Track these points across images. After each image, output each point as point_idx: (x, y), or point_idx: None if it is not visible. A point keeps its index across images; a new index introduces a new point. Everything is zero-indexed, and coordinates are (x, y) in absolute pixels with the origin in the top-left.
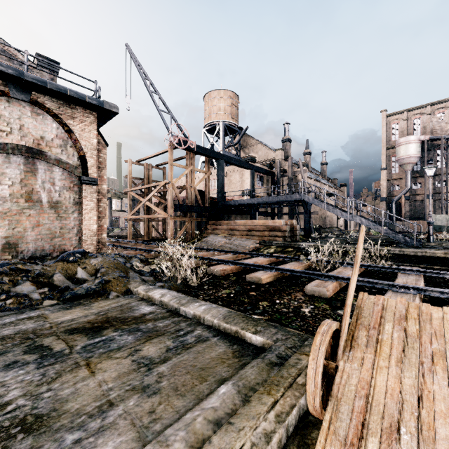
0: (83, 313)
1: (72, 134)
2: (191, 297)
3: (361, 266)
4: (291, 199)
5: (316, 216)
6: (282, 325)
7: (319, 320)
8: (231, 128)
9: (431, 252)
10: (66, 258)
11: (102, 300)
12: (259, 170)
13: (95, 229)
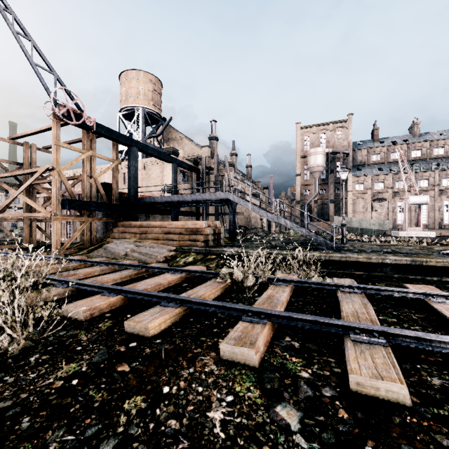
0: None
1: None
2: None
3: (294, 283)
4: (215, 198)
5: (242, 217)
6: None
7: None
8: (154, 117)
9: (354, 257)
10: None
11: None
12: (182, 164)
13: None
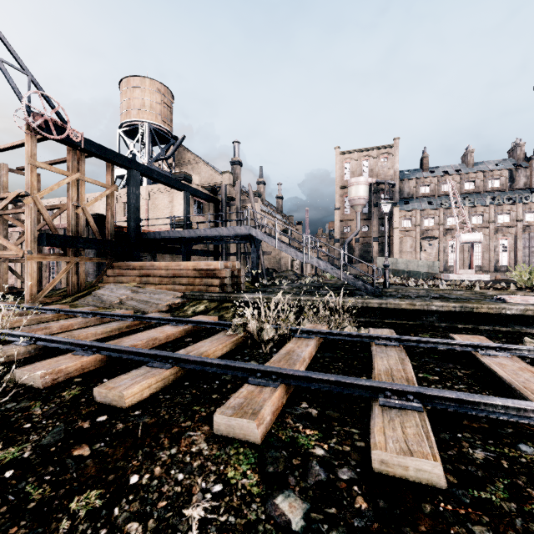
0: None
1: None
2: None
3: (321, 335)
4: (234, 233)
5: (270, 257)
6: None
7: None
8: (163, 136)
9: (396, 303)
10: None
11: None
12: (197, 193)
13: None
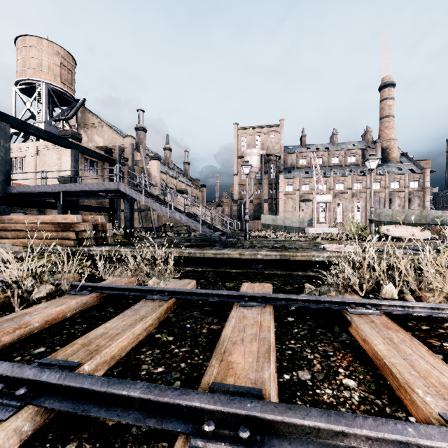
0: None
1: None
2: None
3: (103, 290)
4: (104, 188)
5: None
6: None
7: None
8: (64, 97)
9: (228, 253)
10: None
11: None
12: (87, 152)
13: None
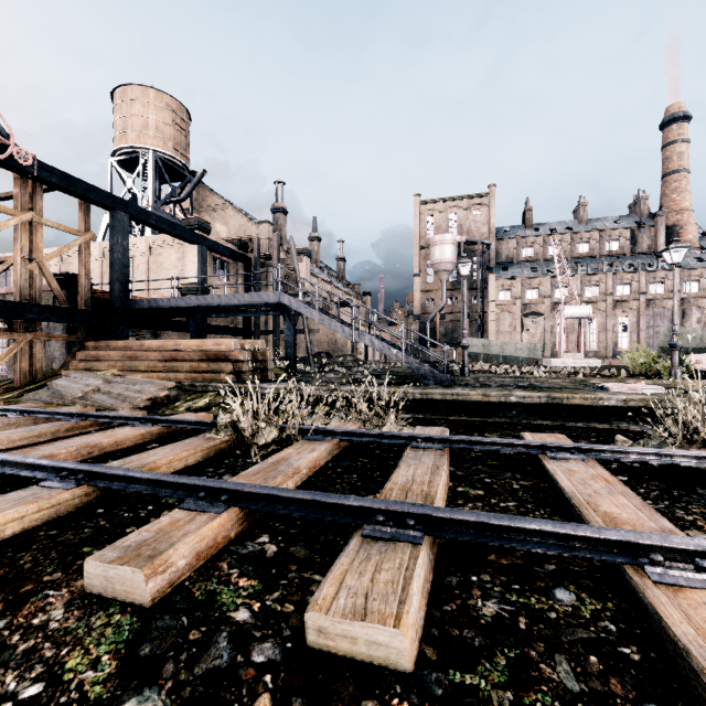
0: None
1: None
2: None
3: (342, 436)
4: (260, 301)
5: (324, 338)
6: None
7: None
8: (175, 169)
9: (464, 393)
10: None
11: None
12: (217, 248)
13: None
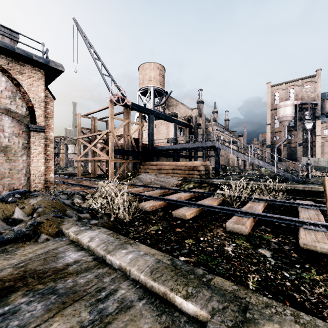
0: (0, 266)
1: (21, 87)
2: (121, 236)
3: (266, 201)
4: (205, 145)
5: (222, 158)
6: (209, 270)
7: (244, 261)
8: (159, 92)
9: (315, 187)
10: (5, 199)
11: (30, 245)
12: (180, 123)
13: (42, 170)
